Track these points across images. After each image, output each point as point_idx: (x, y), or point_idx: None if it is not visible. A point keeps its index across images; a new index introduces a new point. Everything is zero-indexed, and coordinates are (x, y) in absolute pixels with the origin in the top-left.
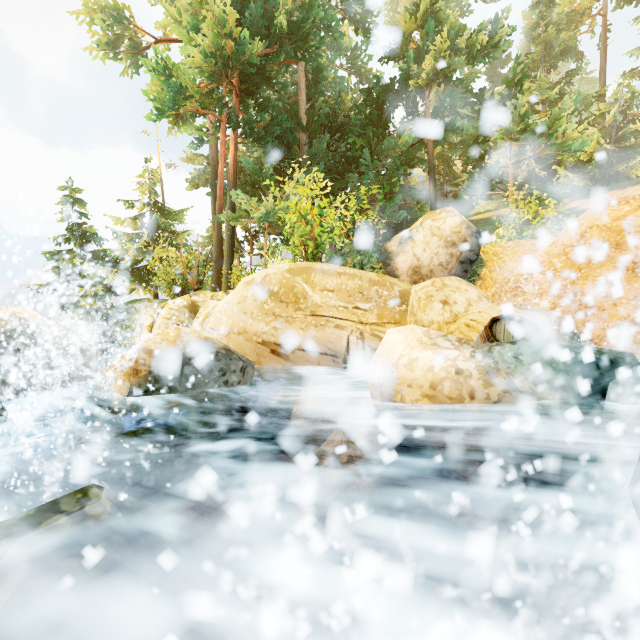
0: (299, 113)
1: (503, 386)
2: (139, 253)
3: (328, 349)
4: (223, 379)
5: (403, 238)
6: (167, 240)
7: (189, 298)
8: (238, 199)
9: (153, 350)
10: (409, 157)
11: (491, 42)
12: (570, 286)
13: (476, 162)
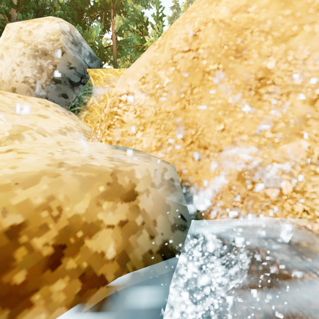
0: None
1: None
2: None
3: None
4: None
5: None
6: None
7: None
8: None
9: None
10: (101, 53)
11: None
12: (180, 113)
13: None
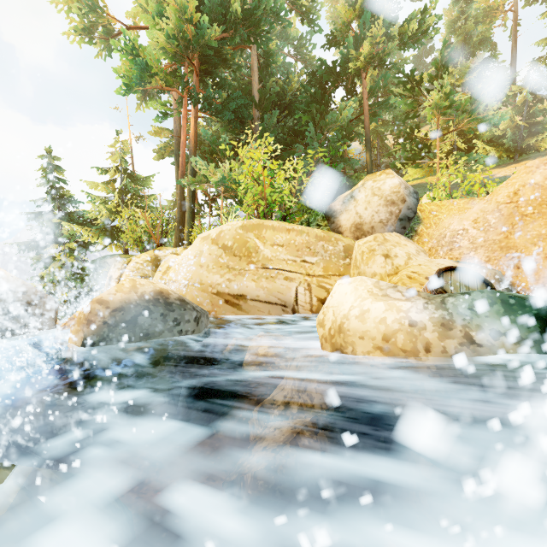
0: (252, 92)
1: (460, 339)
2: (111, 214)
3: (278, 299)
4: (177, 329)
5: (346, 198)
6: (136, 203)
7: (153, 253)
8: (197, 165)
9: (107, 301)
10: (348, 131)
11: (420, 30)
12: (503, 240)
13: (407, 135)
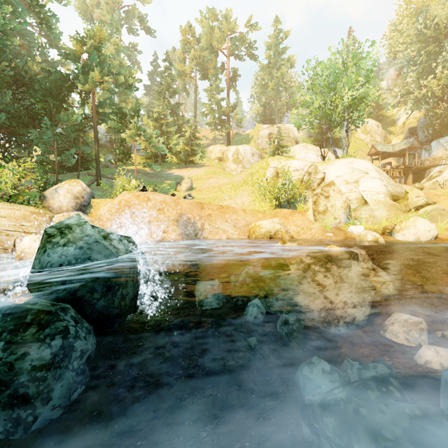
0: None
1: None
2: None
3: (1, 246)
4: None
5: (54, 191)
6: None
7: None
8: None
9: None
10: (81, 126)
11: (128, 83)
12: (117, 218)
13: (121, 142)
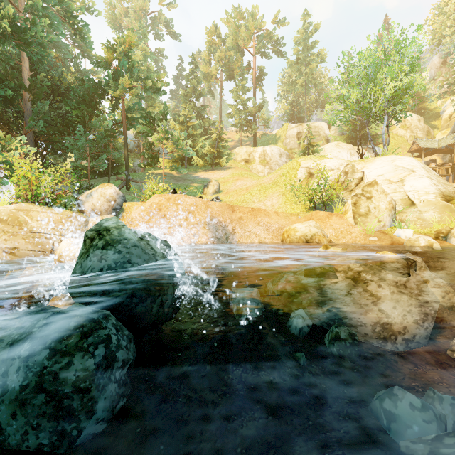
0: (22, 75)
1: None
2: None
3: (41, 249)
4: None
5: (88, 195)
6: None
7: None
8: None
9: None
10: (112, 132)
11: (156, 87)
12: (148, 222)
13: (149, 146)
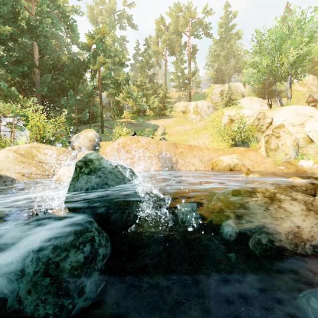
0: (34, 58)
1: None
2: None
3: (46, 173)
4: (4, 184)
5: (76, 137)
6: None
7: None
8: None
9: None
10: (92, 93)
11: (121, 62)
12: (117, 155)
13: (116, 103)
